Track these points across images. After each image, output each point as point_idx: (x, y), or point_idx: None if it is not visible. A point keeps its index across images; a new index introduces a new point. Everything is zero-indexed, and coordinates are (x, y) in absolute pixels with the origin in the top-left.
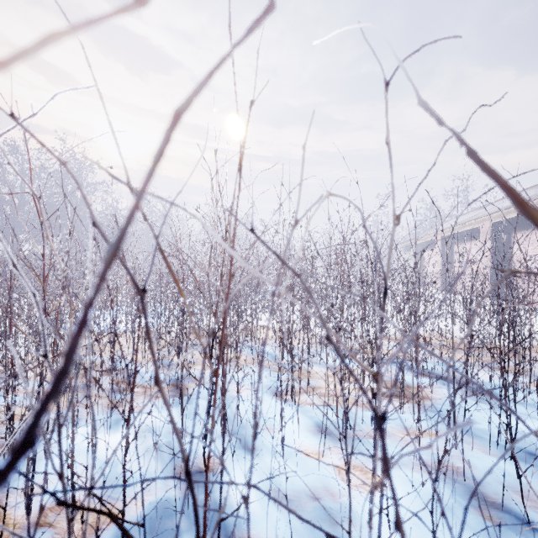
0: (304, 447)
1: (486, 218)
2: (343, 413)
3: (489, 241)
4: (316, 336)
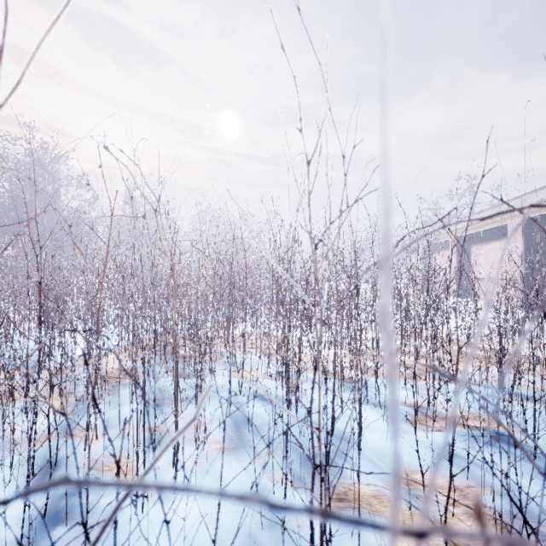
0: None
1: (516, 214)
2: None
3: (521, 240)
4: None
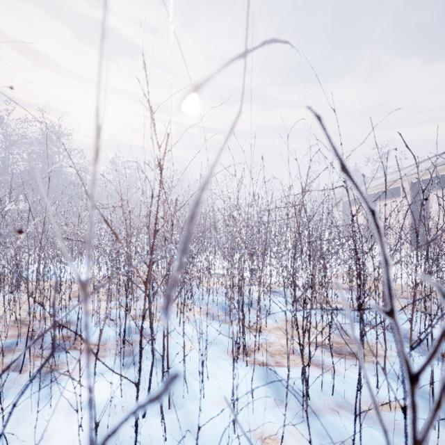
0: (260, 429)
1: (406, 179)
2: (303, 386)
3: (409, 198)
4: (275, 303)
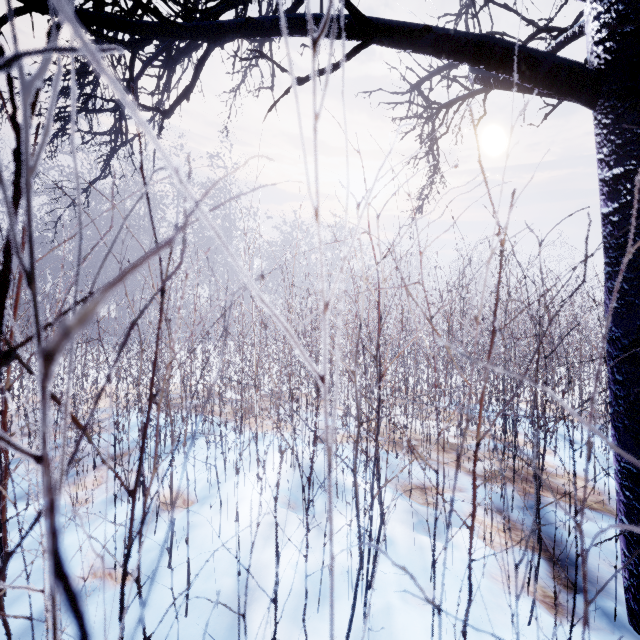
0: None
1: None
2: None
3: None
4: None
